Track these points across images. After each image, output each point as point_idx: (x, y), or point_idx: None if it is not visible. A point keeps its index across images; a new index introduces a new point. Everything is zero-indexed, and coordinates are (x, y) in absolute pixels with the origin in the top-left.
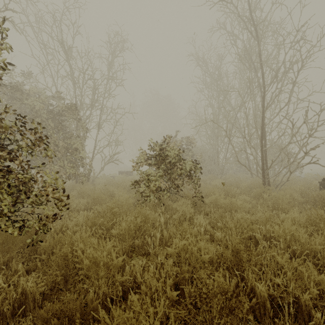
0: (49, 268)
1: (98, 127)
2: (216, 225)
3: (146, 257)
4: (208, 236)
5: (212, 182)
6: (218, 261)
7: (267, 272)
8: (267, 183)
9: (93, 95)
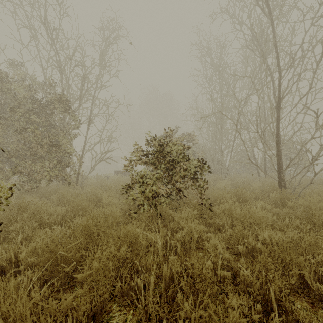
0: None
1: (88, 122)
2: (234, 247)
3: (133, 313)
4: (229, 272)
5: (217, 184)
6: None
7: None
8: (283, 185)
9: (82, 84)
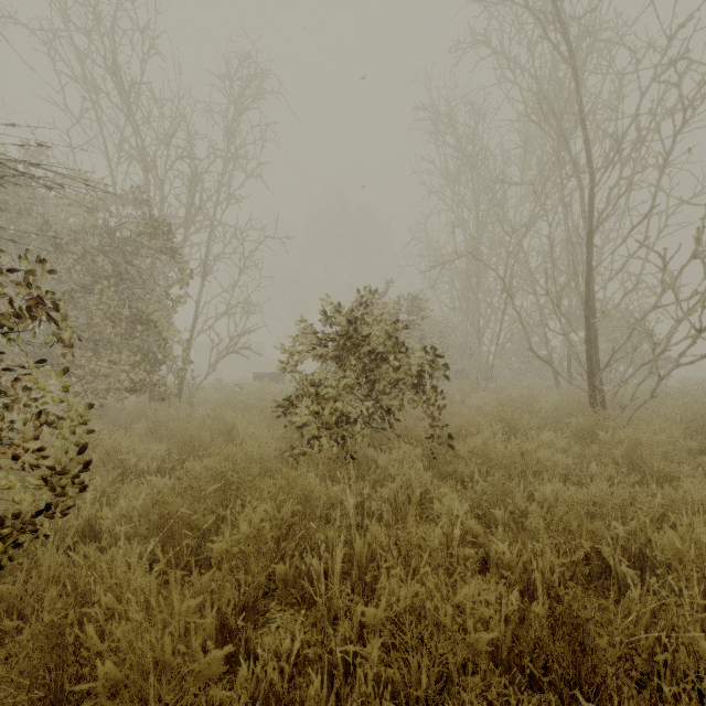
0: (2, 677)
1: (203, 272)
2: (489, 513)
3: (306, 613)
4: (473, 550)
5: (467, 399)
6: (516, 651)
7: (679, 698)
8: (600, 401)
9: (191, 195)
